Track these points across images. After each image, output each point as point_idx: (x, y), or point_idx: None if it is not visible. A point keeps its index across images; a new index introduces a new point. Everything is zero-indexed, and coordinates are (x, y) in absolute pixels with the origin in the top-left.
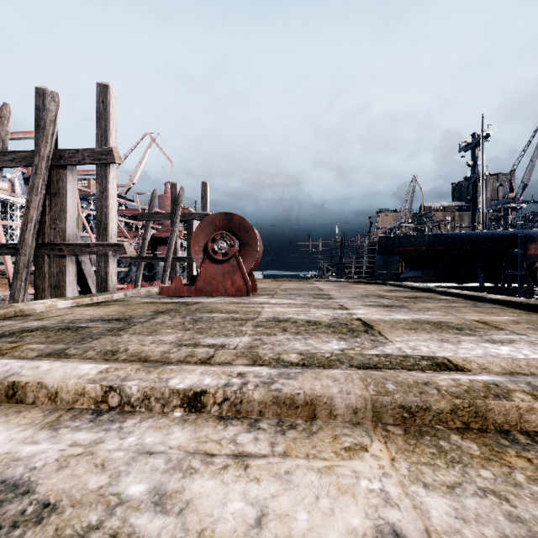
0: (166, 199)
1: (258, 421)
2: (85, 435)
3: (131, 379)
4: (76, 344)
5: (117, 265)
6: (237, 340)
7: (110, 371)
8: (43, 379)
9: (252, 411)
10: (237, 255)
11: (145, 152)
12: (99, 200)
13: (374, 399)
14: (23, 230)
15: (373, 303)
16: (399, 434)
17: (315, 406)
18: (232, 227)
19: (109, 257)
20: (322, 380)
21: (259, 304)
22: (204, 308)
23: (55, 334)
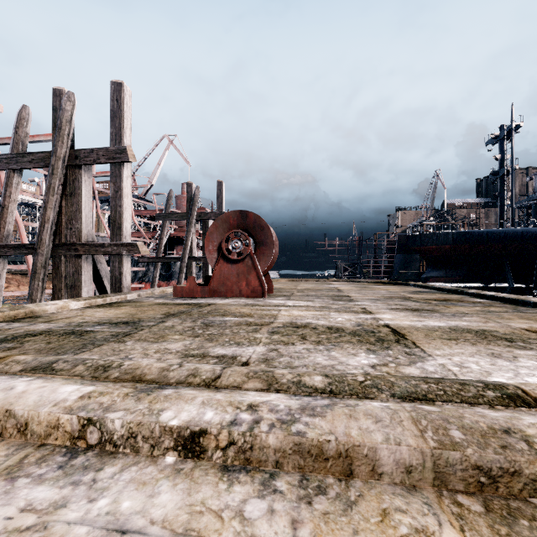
0: (182, 200)
1: (274, 477)
2: (46, 491)
3: (115, 409)
4: (76, 352)
5: (135, 264)
6: (250, 351)
7: (93, 397)
8: (12, 405)
9: (266, 461)
10: (252, 255)
11: (163, 154)
12: (113, 199)
13: (436, 454)
14: (41, 231)
15: (399, 306)
16: (478, 512)
17: (352, 459)
18: (247, 225)
19: (123, 257)
20: (359, 420)
21: (275, 307)
22: (217, 311)
23: (57, 339)
